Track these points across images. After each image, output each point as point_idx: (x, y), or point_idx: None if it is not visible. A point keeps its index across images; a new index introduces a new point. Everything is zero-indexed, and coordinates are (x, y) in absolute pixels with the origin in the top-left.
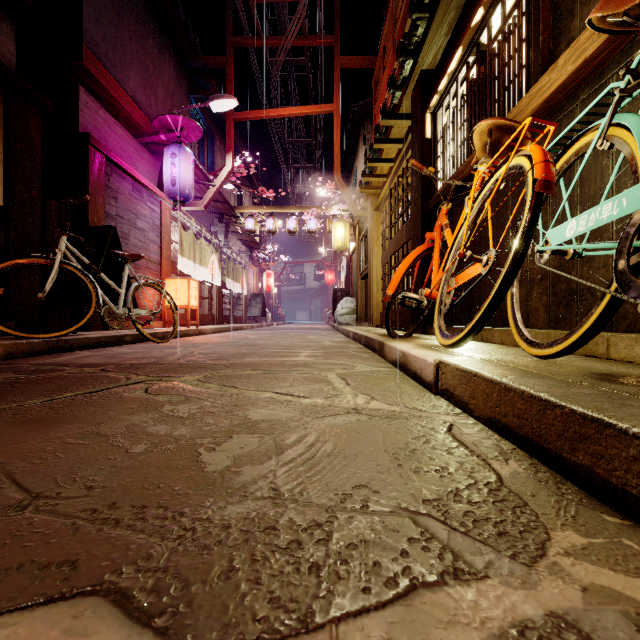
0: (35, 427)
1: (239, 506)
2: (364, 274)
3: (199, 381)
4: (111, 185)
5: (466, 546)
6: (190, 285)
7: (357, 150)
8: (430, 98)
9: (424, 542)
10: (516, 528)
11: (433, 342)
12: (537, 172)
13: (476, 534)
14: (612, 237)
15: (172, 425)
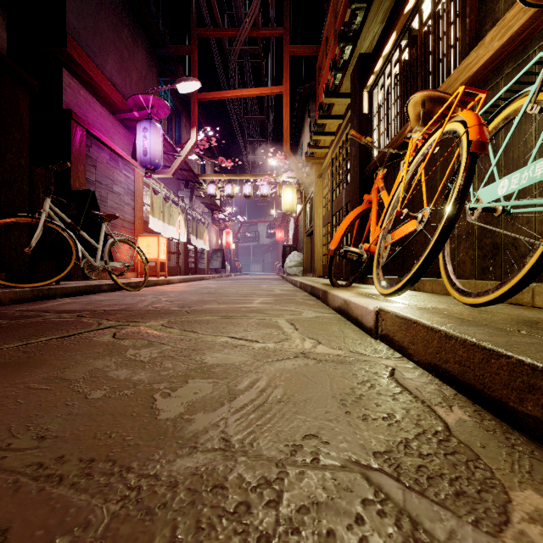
0: (4, 371)
1: (188, 459)
2: (309, 232)
3: (163, 326)
4: (91, 155)
5: (424, 510)
6: (160, 241)
7: (303, 126)
8: (367, 78)
9: (379, 505)
10: (473, 487)
11: (371, 291)
12: (472, 134)
13: (432, 494)
14: (535, 196)
15: (133, 369)
